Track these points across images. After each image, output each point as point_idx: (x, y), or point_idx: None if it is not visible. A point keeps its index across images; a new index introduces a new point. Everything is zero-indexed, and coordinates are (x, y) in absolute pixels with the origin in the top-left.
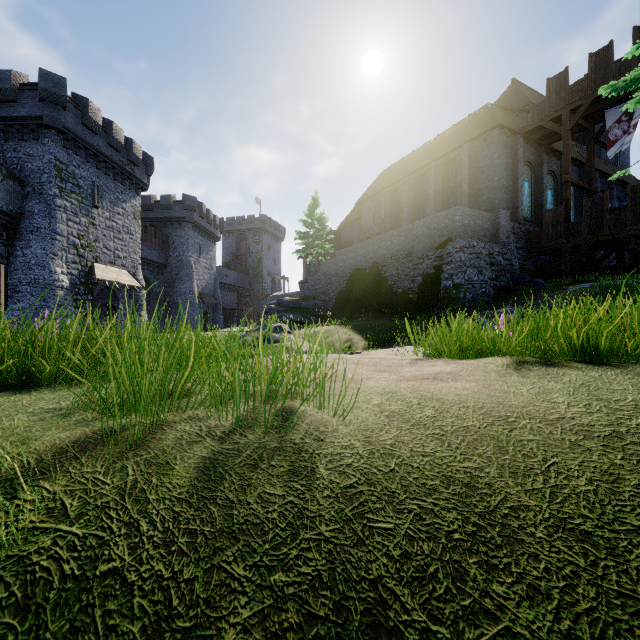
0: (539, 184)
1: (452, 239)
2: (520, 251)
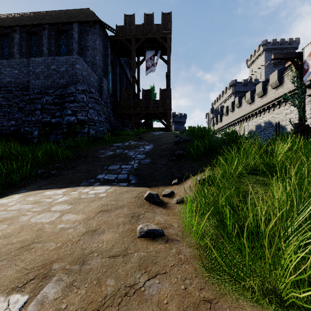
0: (115, 77)
1: (73, 83)
2: (111, 110)
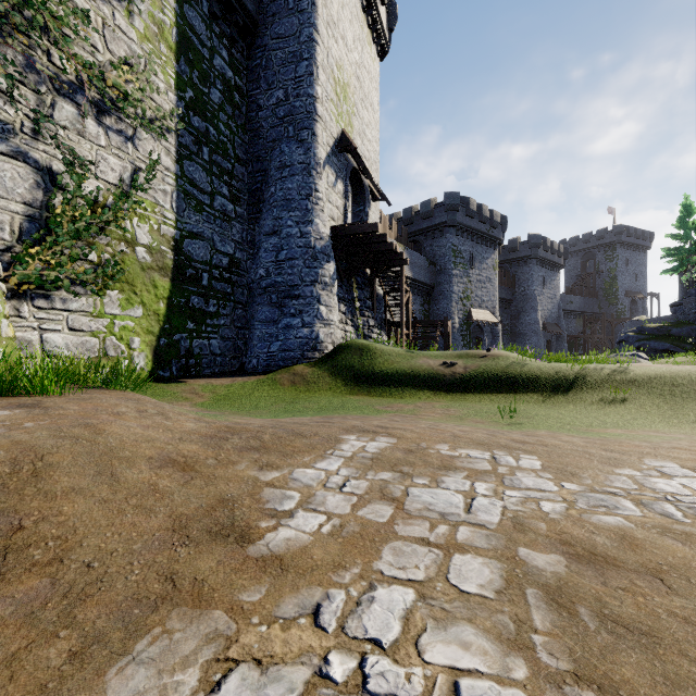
0: None
1: None
2: None
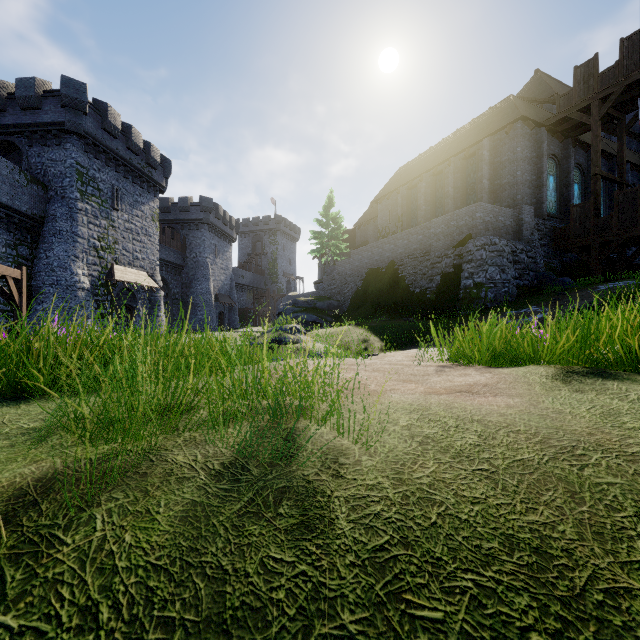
0: (565, 178)
1: (472, 237)
2: (545, 248)
